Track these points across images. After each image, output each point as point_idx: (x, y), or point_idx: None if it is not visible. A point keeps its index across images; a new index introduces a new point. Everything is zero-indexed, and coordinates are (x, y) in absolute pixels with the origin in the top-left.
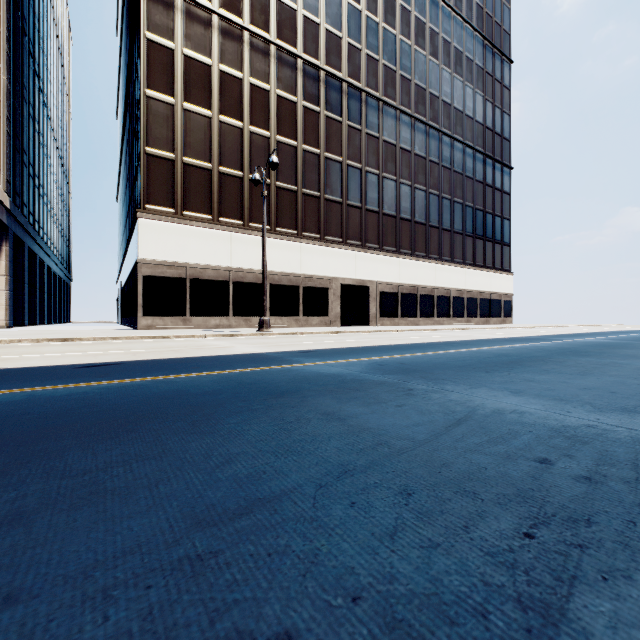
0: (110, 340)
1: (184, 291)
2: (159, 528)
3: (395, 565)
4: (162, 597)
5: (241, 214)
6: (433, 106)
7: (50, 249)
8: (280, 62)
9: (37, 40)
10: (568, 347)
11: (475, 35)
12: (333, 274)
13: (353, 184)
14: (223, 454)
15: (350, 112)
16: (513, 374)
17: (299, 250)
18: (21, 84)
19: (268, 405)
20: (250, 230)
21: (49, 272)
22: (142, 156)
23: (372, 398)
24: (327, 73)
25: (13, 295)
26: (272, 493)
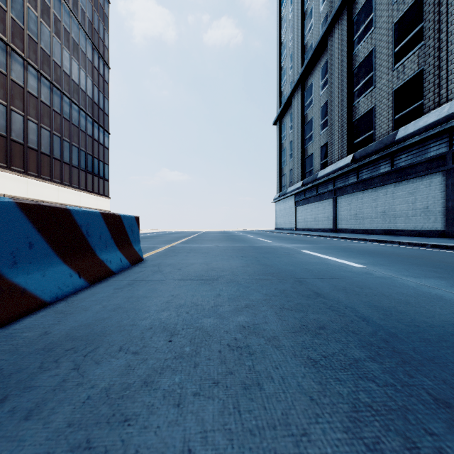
0: None
1: None
2: None
3: None
4: None
5: None
6: (57, 71)
7: None
8: None
9: None
10: (142, 237)
11: (87, 38)
12: None
13: None
14: None
15: None
16: None
17: None
18: None
19: None
20: None
21: None
22: None
23: None
24: None
25: None
26: None
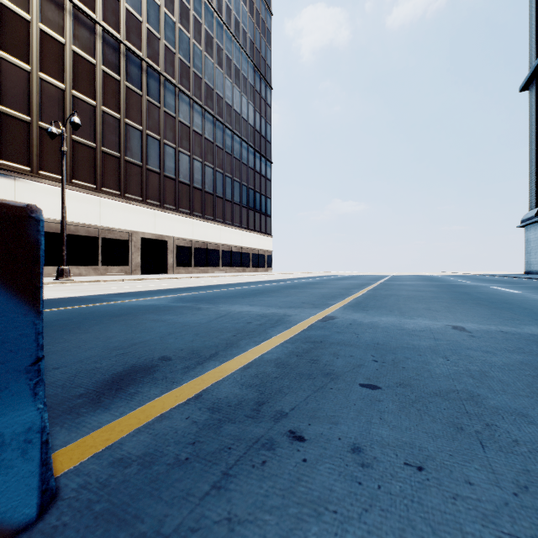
0: None
1: None
2: (98, 353)
3: (193, 345)
4: (118, 359)
5: (28, 160)
6: (219, 104)
7: None
8: (77, 20)
9: None
10: (292, 285)
11: (249, 61)
12: (133, 228)
13: (153, 152)
14: (105, 336)
15: (150, 89)
16: (255, 298)
17: (98, 204)
18: None
19: (114, 320)
20: (40, 178)
21: None
22: None
23: (178, 313)
24: (128, 48)
25: None
26: (141, 341)
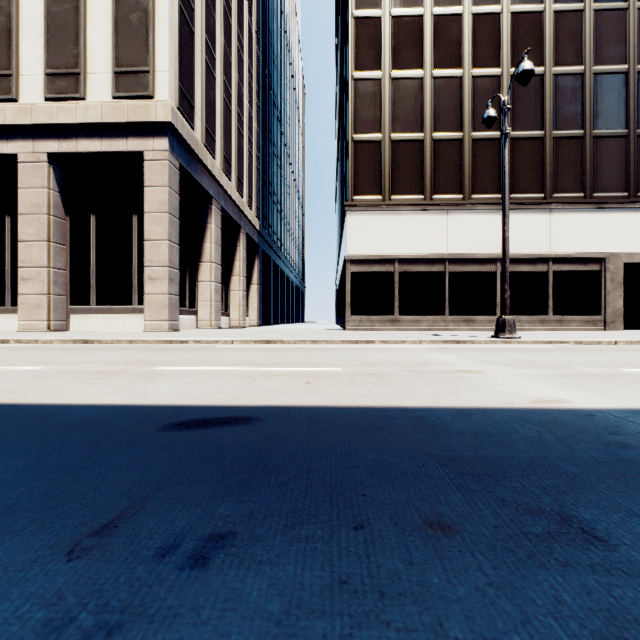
0: (309, 344)
1: (392, 287)
2: None
3: None
4: None
5: (460, 186)
6: None
7: (289, 262)
8: None
9: (279, 92)
10: None
11: None
12: (609, 249)
13: None
14: None
15: None
16: None
17: (547, 220)
18: (268, 129)
19: None
20: (472, 204)
21: (288, 281)
22: (349, 145)
23: None
24: None
25: (263, 300)
26: None
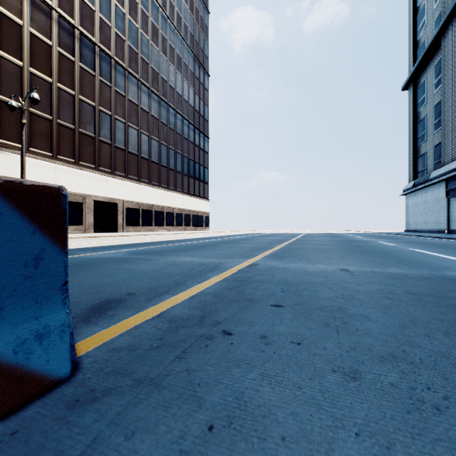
0: None
1: None
2: (76, 291)
3: (151, 284)
4: (93, 295)
5: None
6: (164, 86)
7: None
8: (34, 5)
9: None
10: (226, 241)
11: (189, 51)
12: (87, 192)
13: (104, 125)
14: (78, 281)
15: (102, 70)
16: (196, 251)
17: (54, 170)
18: None
19: (82, 269)
20: None
21: None
22: None
23: (134, 263)
24: (81, 33)
25: None
26: (109, 283)
